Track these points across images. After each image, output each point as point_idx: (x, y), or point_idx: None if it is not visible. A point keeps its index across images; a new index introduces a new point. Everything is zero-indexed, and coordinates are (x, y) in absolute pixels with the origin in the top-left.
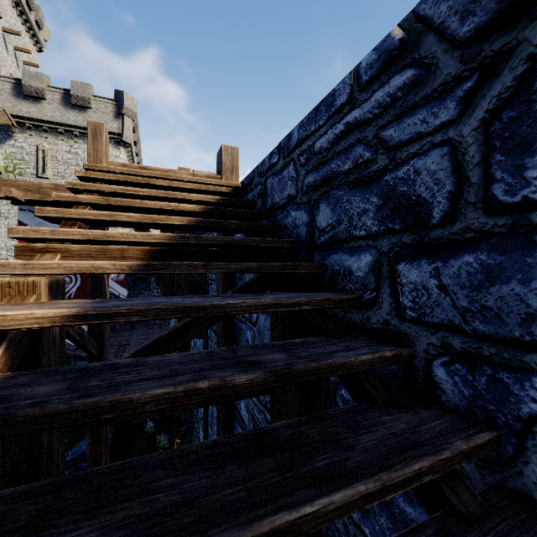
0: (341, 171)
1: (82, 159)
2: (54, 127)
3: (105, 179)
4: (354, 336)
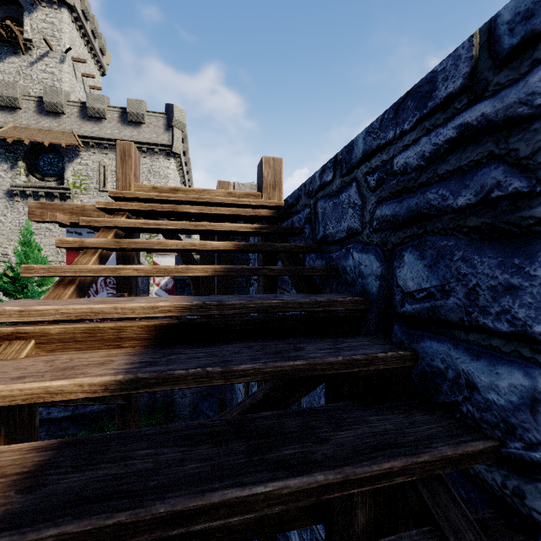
0: (450, 207)
1: None
2: (113, 144)
3: (128, 210)
4: (495, 534)
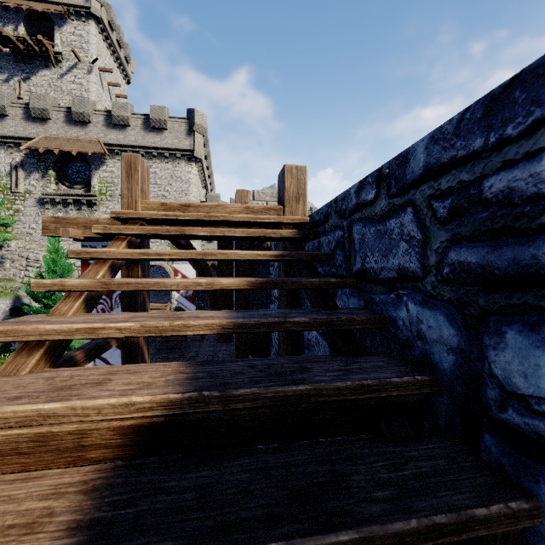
0: None
1: (160, 177)
2: (136, 151)
3: (129, 234)
4: None
